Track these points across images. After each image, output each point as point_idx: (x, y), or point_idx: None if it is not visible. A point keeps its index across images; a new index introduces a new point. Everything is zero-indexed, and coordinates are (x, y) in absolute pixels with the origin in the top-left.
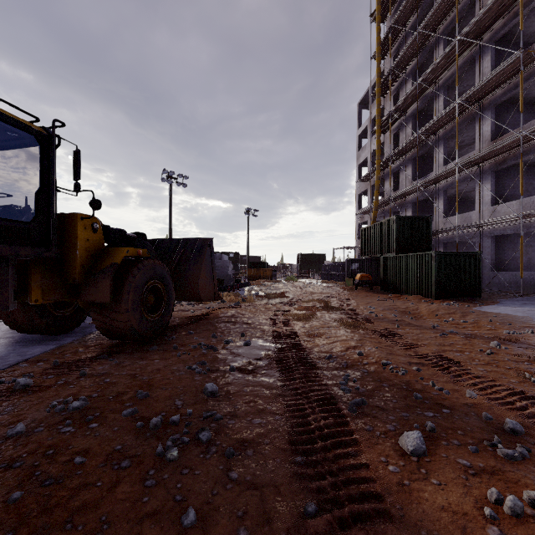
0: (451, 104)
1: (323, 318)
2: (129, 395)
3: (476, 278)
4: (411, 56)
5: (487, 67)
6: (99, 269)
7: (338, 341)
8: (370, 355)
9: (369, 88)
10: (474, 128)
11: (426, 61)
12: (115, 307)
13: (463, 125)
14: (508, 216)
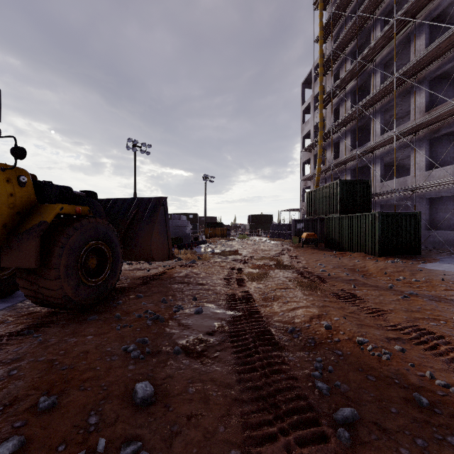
0: (389, 79)
1: (278, 278)
2: (28, 403)
3: (415, 237)
4: (351, 38)
5: (422, 44)
6: (24, 229)
7: (298, 308)
8: (340, 329)
9: (312, 69)
10: (408, 102)
11: (364, 43)
12: (44, 273)
13: (399, 99)
14: (442, 180)
